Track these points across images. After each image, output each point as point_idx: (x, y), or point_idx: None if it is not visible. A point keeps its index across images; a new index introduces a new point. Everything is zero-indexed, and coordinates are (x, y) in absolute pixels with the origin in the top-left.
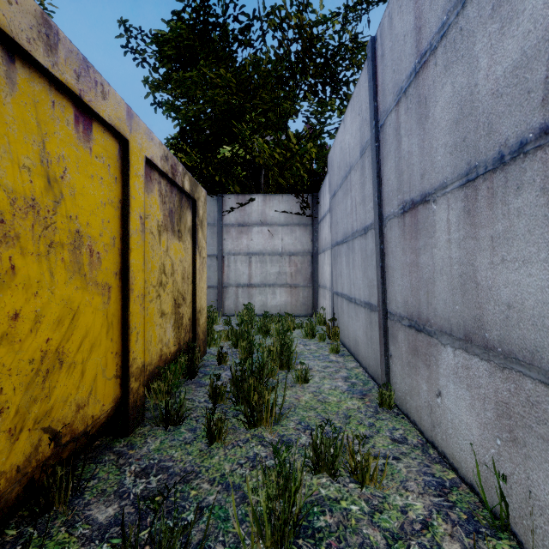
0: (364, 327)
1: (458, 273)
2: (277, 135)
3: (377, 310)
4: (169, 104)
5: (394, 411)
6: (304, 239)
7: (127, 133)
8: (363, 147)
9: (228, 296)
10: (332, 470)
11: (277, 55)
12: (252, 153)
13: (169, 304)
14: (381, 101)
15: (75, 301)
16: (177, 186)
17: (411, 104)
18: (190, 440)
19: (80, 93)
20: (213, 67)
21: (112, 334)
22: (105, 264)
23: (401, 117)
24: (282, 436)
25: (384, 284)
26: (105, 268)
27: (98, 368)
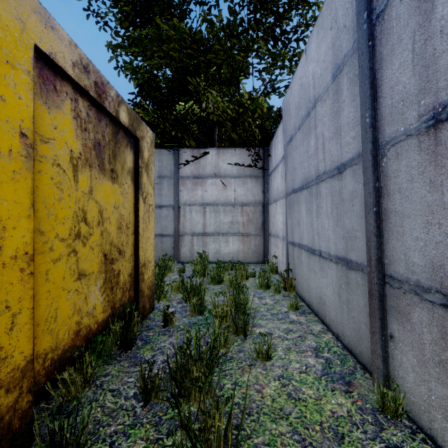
0: (336, 286)
1: None
2: (230, 92)
3: (361, 269)
4: (128, 63)
5: (404, 423)
6: (255, 190)
7: None
8: (338, 65)
9: (184, 244)
10: None
11: (230, 9)
12: (207, 110)
13: (94, 260)
14: None
15: None
16: (108, 114)
17: None
18: None
19: None
20: (167, 22)
21: None
22: None
23: None
24: None
25: (381, 236)
26: None
27: None
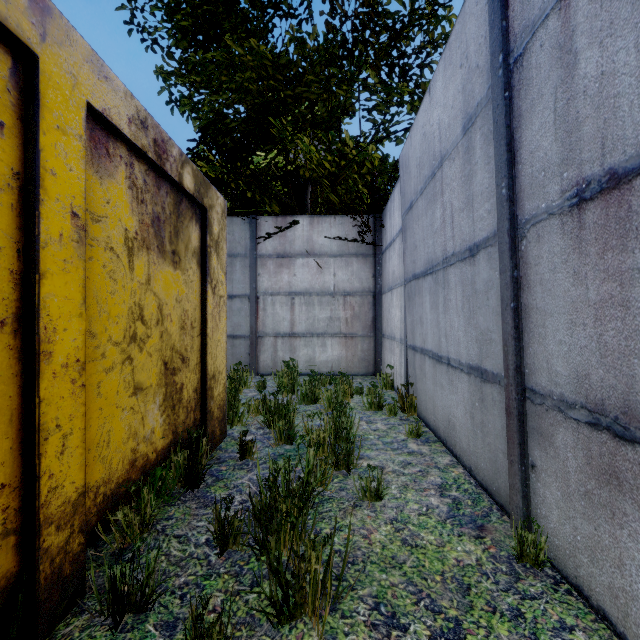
0: (468, 404)
1: None
2: (328, 138)
3: (497, 381)
4: (186, 97)
5: (546, 572)
6: (363, 274)
7: (31, 37)
8: (470, 115)
9: (264, 349)
10: None
11: (328, 25)
12: (295, 162)
13: (152, 370)
14: (517, 14)
15: None
16: (169, 179)
17: None
18: None
19: None
20: (242, 42)
21: None
22: None
23: (576, 15)
24: None
25: (520, 339)
26: None
27: None
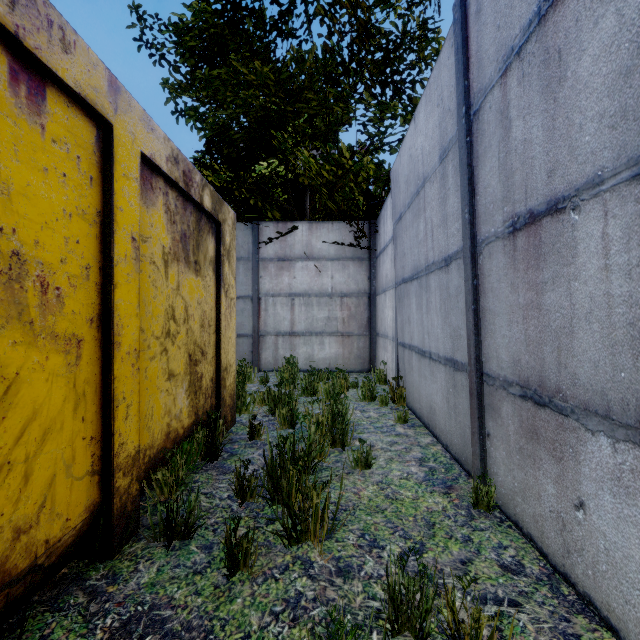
0: (445, 391)
1: (626, 319)
2: (326, 149)
3: (465, 369)
4: (193, 110)
5: (495, 515)
6: (359, 277)
7: (109, 113)
8: (444, 148)
9: (266, 347)
10: (419, 632)
11: (326, 46)
12: (295, 171)
13: (181, 361)
14: (475, 77)
15: (12, 364)
16: (192, 201)
17: (530, 67)
18: (202, 566)
19: (16, 30)
20: (246, 61)
21: (85, 411)
22: (72, 306)
23: (510, 92)
24: (338, 559)
25: (479, 334)
26: (72, 311)
27: (57, 465)
